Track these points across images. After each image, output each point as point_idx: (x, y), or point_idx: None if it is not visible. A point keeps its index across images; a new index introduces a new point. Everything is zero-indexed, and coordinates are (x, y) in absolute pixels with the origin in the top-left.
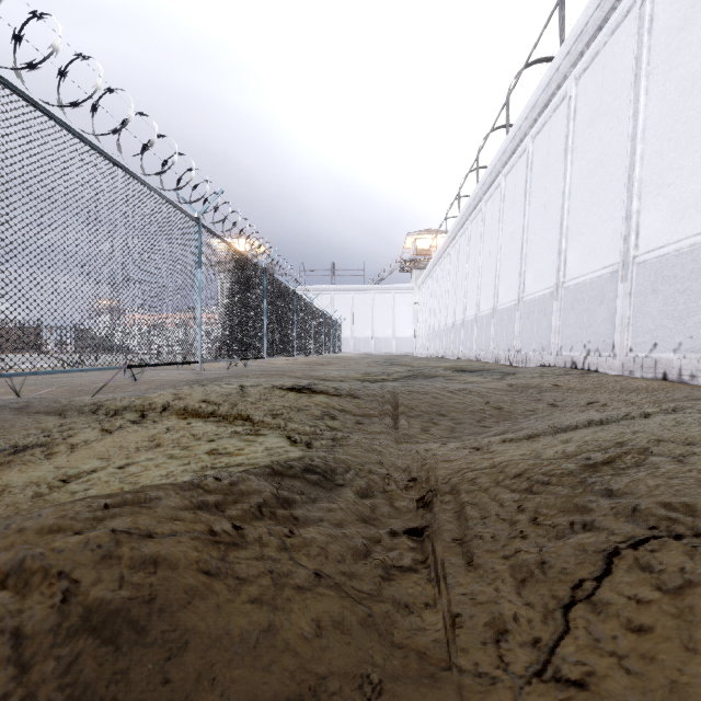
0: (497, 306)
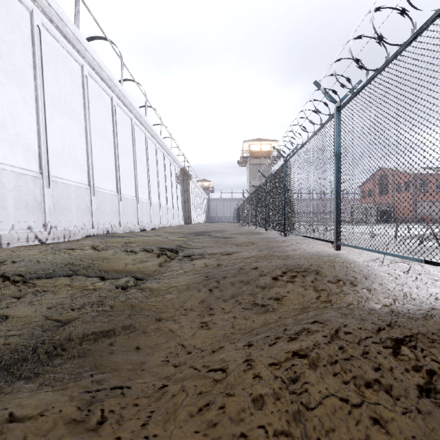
0: None
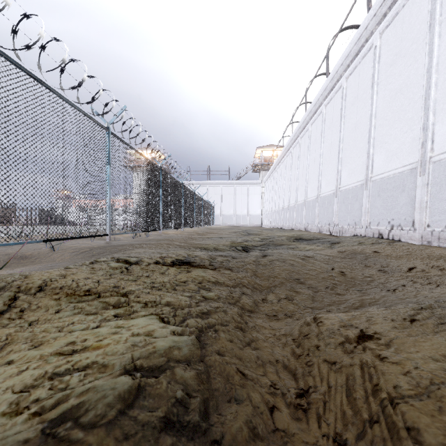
0: (320, 194)
